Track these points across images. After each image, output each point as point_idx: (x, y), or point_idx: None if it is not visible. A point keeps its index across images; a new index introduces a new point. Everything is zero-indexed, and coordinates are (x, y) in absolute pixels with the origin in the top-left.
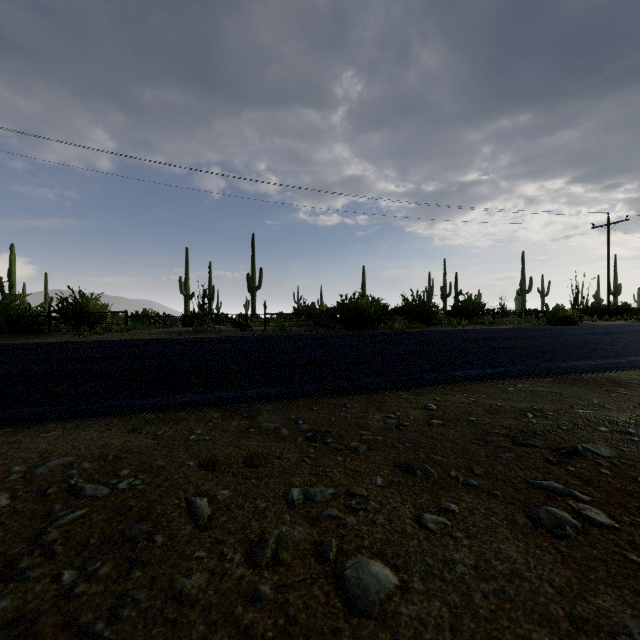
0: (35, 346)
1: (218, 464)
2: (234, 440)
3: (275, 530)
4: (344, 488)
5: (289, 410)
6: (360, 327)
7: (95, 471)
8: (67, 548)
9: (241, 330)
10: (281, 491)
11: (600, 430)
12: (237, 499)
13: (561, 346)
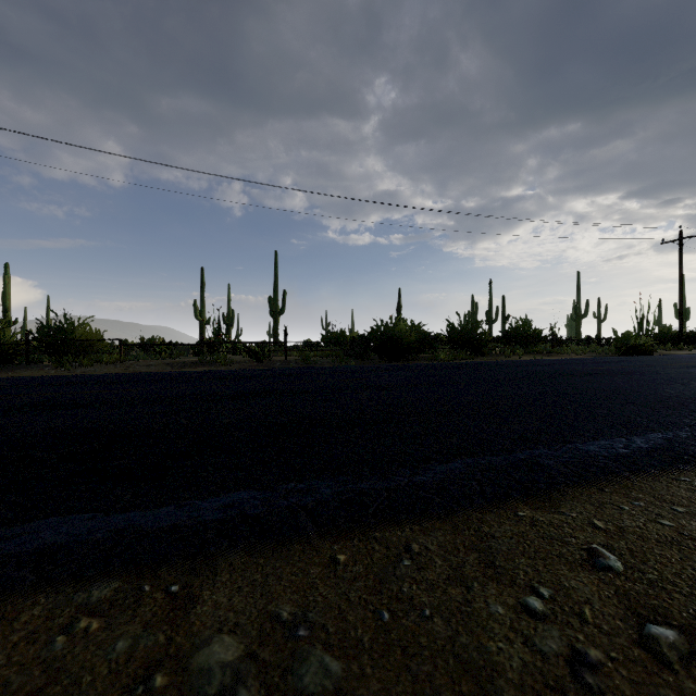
0: None
1: None
2: None
3: None
4: None
5: (282, 565)
6: (398, 357)
7: None
8: None
9: (257, 361)
10: None
11: None
12: None
13: (684, 387)
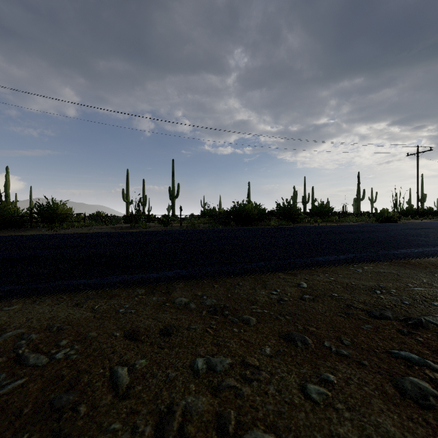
0: (19, 237)
1: (139, 335)
2: (153, 313)
3: (182, 401)
4: (239, 358)
5: (196, 287)
6: (247, 224)
7: (40, 341)
8: (2, 418)
9: (164, 226)
10: (188, 361)
11: (434, 304)
12: (152, 368)
13: (390, 238)
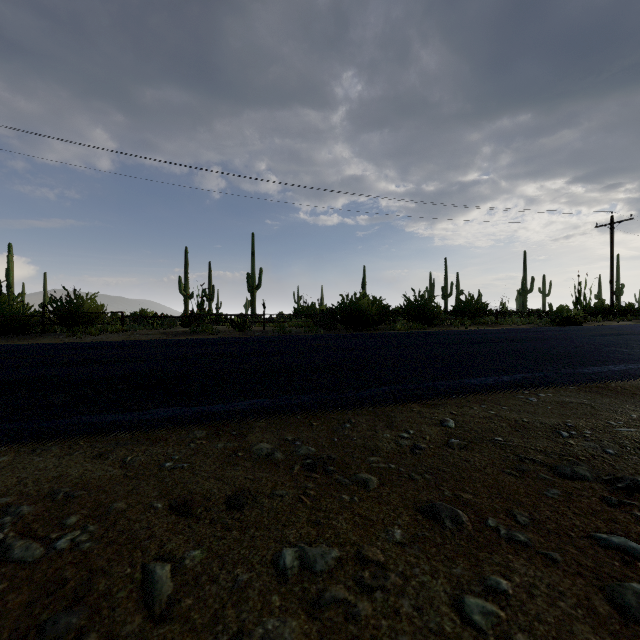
0: (24, 348)
1: (193, 506)
2: (218, 468)
3: (257, 628)
4: (353, 548)
5: (285, 426)
6: (361, 328)
7: (35, 518)
8: None
9: (240, 331)
10: (270, 553)
11: None
12: (211, 566)
13: (574, 349)
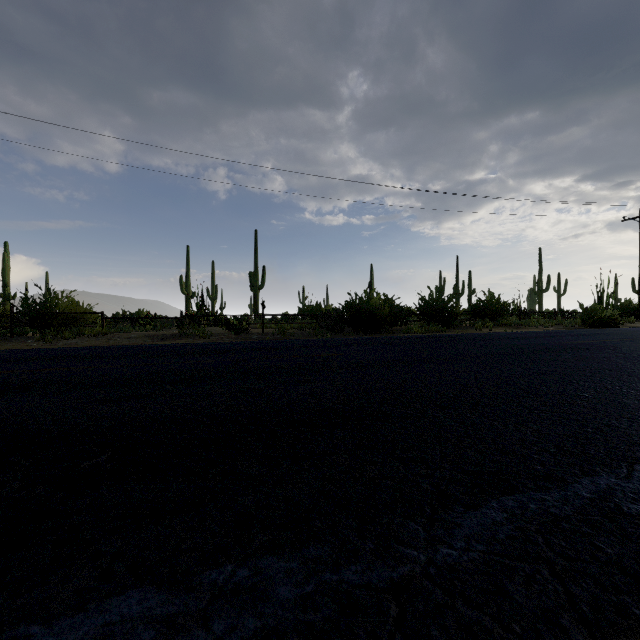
0: None
1: None
2: None
3: None
4: None
5: None
6: (372, 330)
7: None
8: None
9: (235, 333)
10: None
11: None
12: None
13: None
